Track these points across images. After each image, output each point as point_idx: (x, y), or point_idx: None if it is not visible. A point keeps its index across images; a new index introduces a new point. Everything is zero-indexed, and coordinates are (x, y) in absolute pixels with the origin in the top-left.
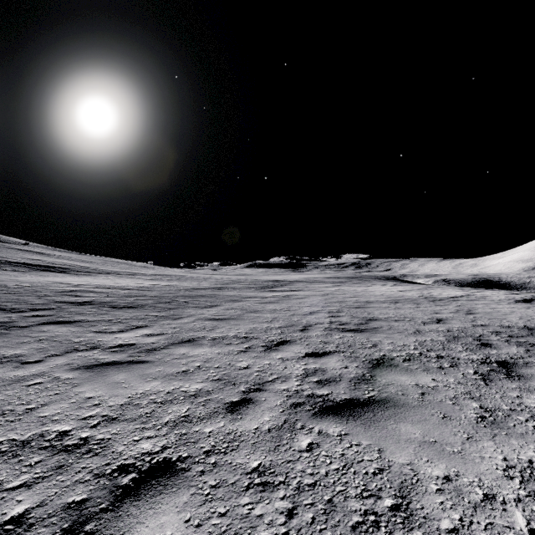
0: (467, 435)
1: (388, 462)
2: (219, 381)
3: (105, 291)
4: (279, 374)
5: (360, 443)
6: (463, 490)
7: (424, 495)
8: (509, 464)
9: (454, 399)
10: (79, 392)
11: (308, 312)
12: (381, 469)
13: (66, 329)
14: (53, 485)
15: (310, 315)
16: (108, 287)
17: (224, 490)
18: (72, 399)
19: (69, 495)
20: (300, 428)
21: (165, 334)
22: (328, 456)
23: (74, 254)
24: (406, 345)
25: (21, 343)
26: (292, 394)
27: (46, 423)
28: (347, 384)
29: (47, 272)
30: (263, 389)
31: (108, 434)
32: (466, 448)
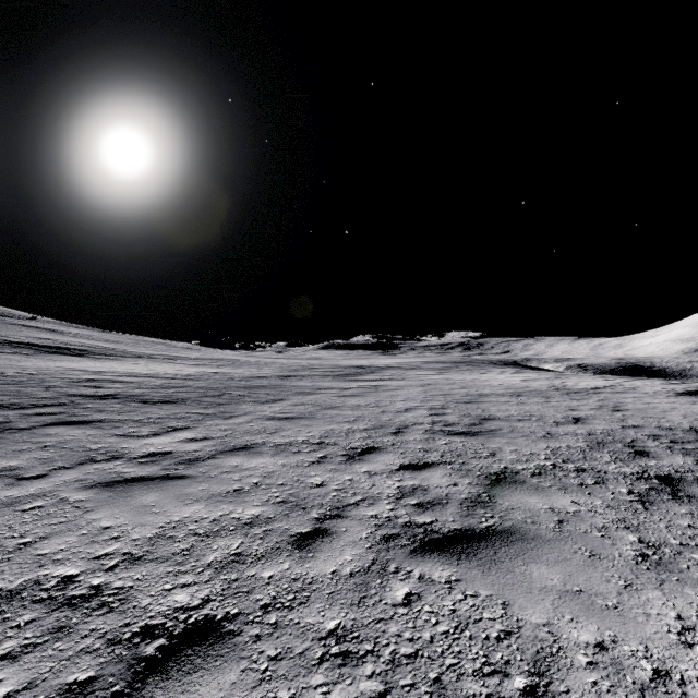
0: (624, 581)
1: (517, 622)
2: (283, 504)
3: (135, 380)
4: (365, 495)
5: (477, 593)
6: (624, 663)
7: (569, 671)
8: (685, 624)
9: (603, 529)
10: (93, 520)
11: (403, 408)
12: (508, 632)
13: (80, 432)
14: (49, 656)
15: (405, 413)
16: (138, 376)
17: (288, 664)
18: (82, 529)
19: (70, 671)
20: (394, 571)
21: (212, 439)
22: (433, 613)
23: (96, 332)
24: (535, 454)
25: (18, 451)
26: (383, 522)
27: (45, 564)
28: (457, 509)
29: (59, 355)
30: (343, 515)
31: (129, 580)
32: (623, 601)
